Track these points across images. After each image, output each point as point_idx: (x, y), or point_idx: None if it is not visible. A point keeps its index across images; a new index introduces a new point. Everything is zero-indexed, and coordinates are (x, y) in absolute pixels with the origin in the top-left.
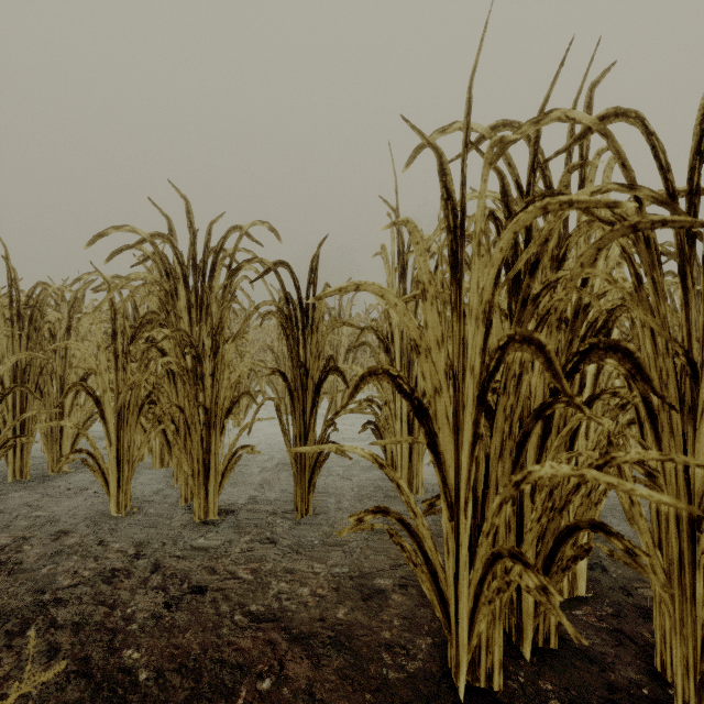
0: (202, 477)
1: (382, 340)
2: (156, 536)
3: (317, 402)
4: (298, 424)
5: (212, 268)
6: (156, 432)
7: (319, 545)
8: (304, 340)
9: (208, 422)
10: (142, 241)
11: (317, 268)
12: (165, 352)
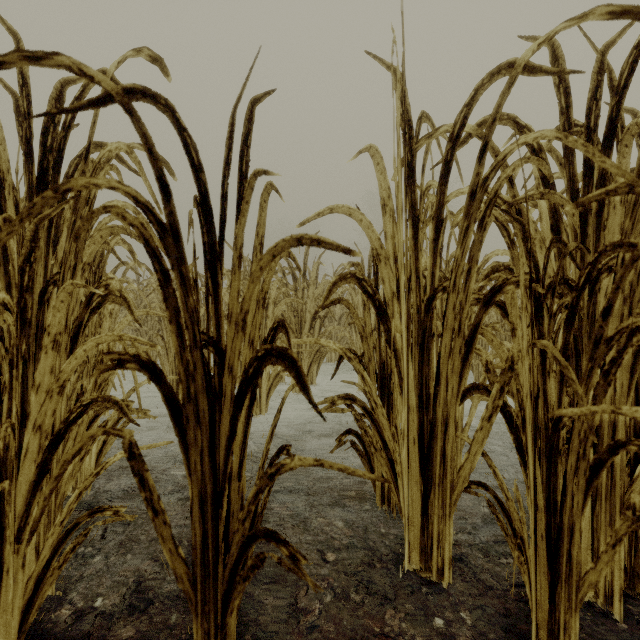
0: None
1: (370, 295)
2: None
3: (247, 416)
4: (196, 476)
5: (58, 158)
6: None
7: None
8: (213, 286)
9: None
10: None
11: (247, 142)
12: None
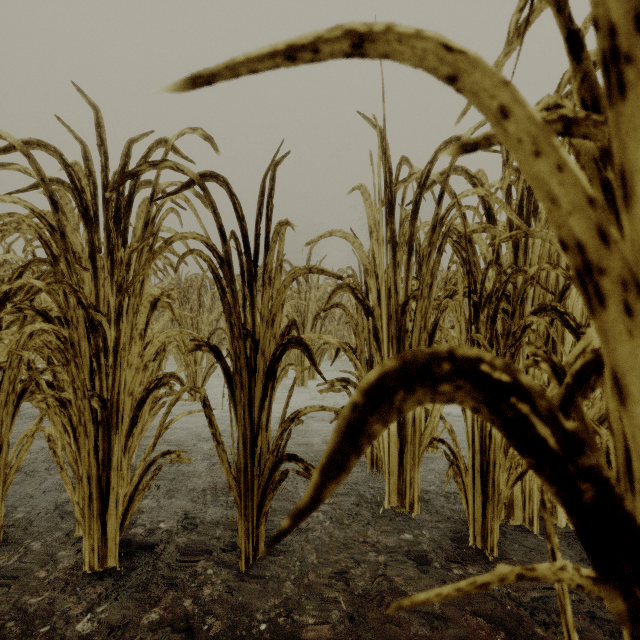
0: (97, 504)
1: (361, 301)
2: (7, 611)
3: (271, 387)
4: (241, 423)
5: (129, 201)
6: (20, 439)
7: (269, 635)
8: (250, 297)
9: (107, 421)
10: (8, 149)
11: (272, 195)
12: (50, 315)
